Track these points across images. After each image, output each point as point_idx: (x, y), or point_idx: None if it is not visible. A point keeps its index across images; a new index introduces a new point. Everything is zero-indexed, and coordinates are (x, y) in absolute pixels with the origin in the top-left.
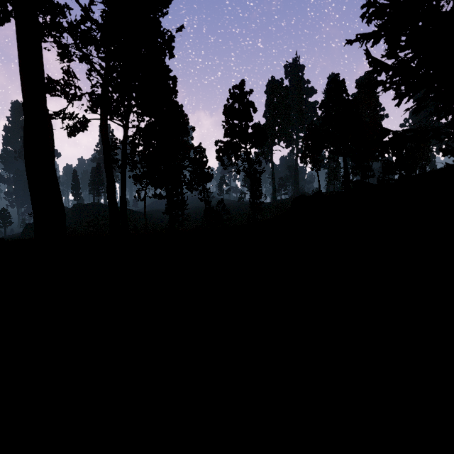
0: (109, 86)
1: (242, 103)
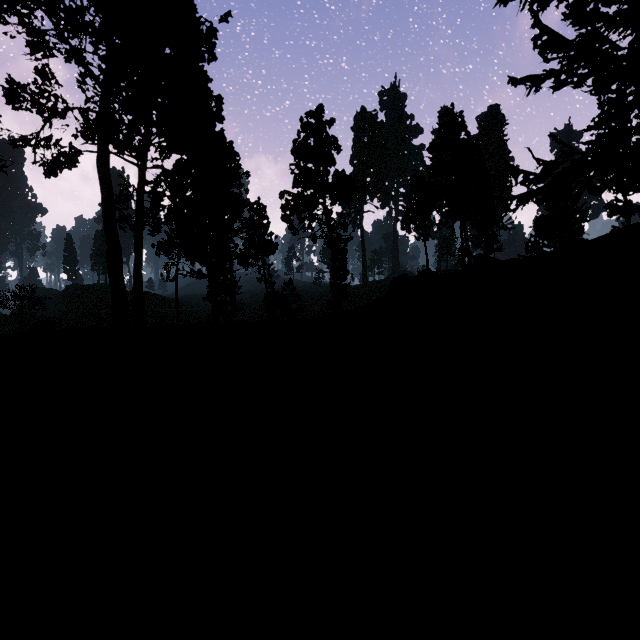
0: (115, 101)
1: (320, 139)
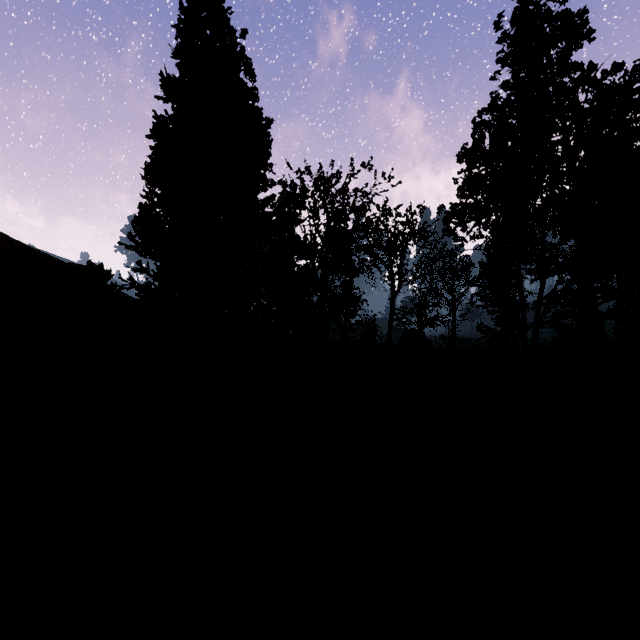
0: None
1: None
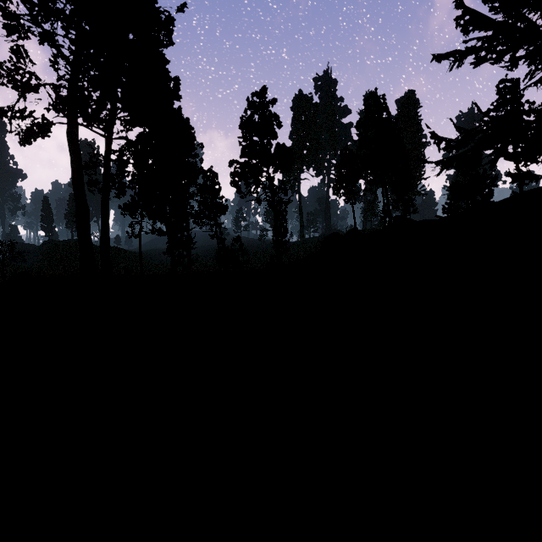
0: (84, 80)
1: (264, 116)
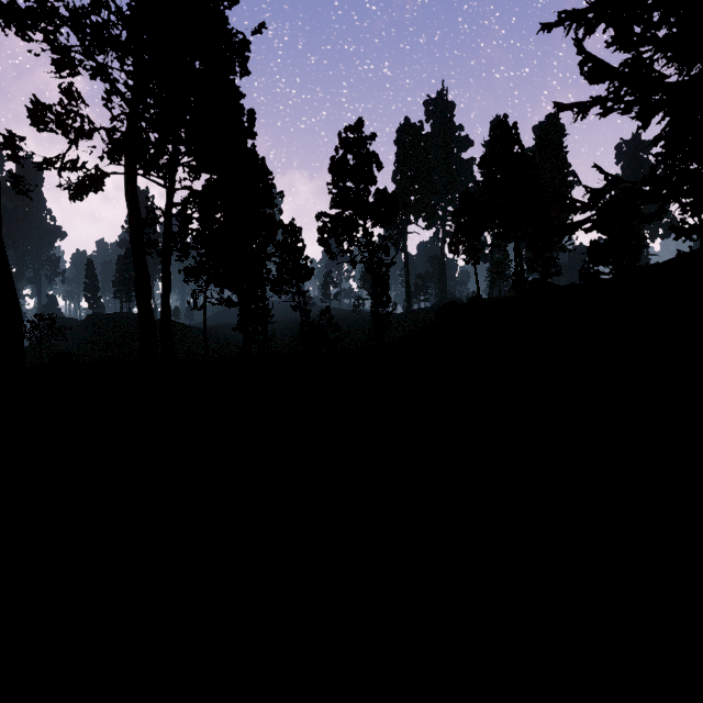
0: (142, 119)
1: (360, 155)
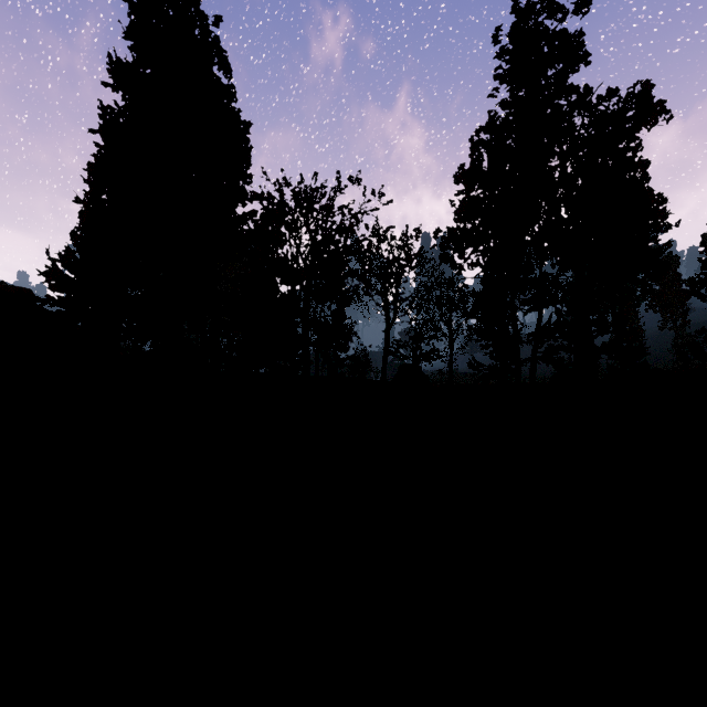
0: None
1: None
